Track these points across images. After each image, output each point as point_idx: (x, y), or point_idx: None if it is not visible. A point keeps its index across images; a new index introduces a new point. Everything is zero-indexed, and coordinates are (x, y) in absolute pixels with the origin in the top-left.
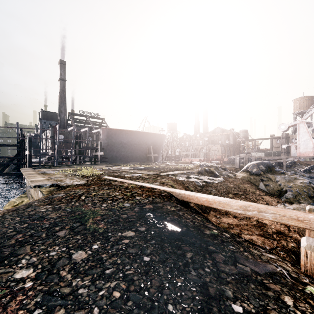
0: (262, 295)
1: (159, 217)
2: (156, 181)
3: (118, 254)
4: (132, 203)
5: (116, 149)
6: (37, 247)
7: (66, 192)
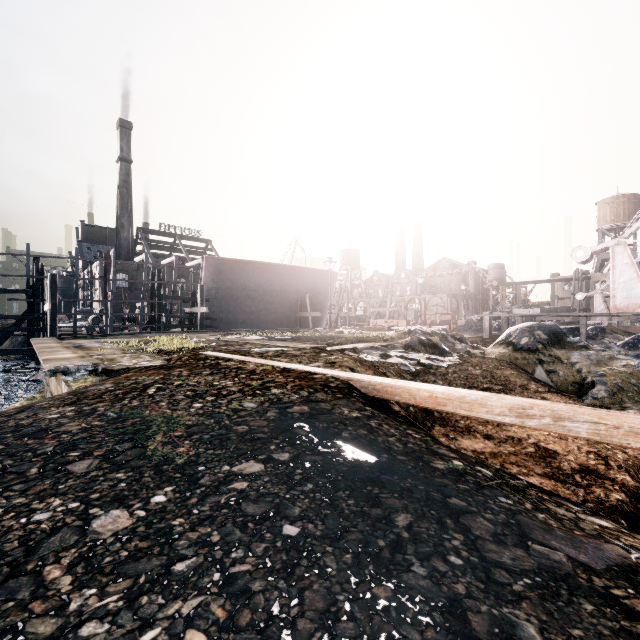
0: (624, 637)
1: (324, 430)
2: (318, 359)
3: (216, 519)
4: (261, 401)
5: (233, 301)
6: (5, 500)
7: (118, 381)
